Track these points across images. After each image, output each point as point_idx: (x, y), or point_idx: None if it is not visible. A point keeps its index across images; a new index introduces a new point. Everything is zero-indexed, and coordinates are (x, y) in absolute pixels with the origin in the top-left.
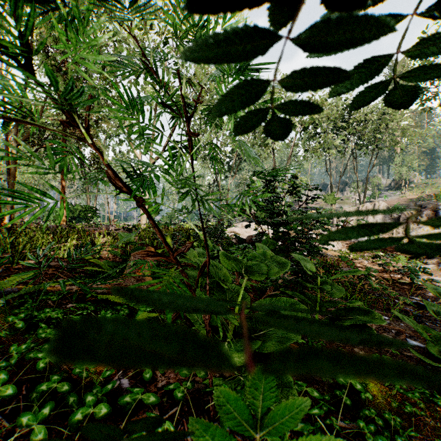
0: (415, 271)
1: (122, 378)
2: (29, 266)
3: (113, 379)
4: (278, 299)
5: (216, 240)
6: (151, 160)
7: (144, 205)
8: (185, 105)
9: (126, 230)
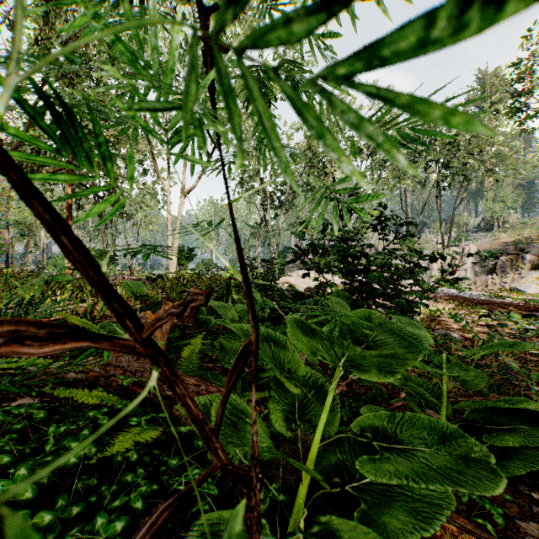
0: None
1: None
2: None
3: None
4: (405, 414)
5: (264, 292)
6: (183, 191)
7: None
8: None
9: (149, 280)
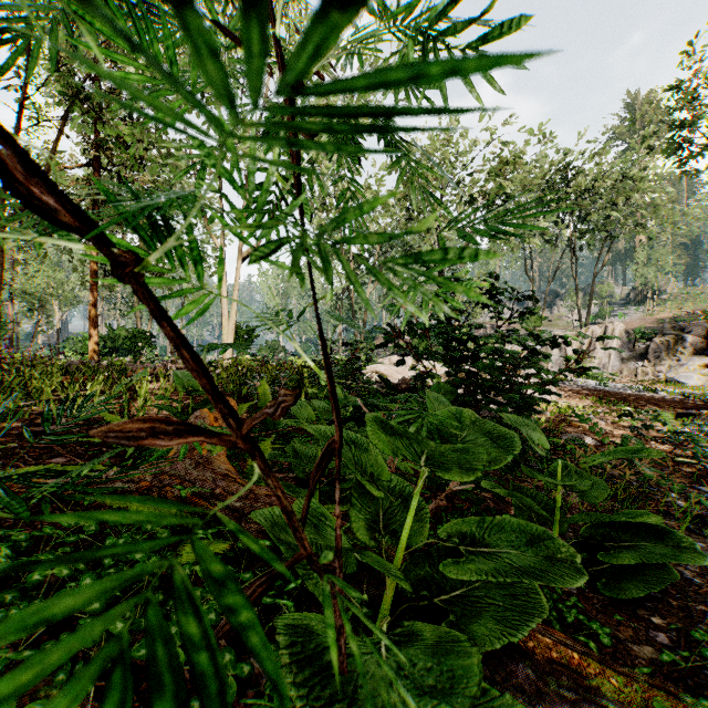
0: (700, 440)
1: None
2: None
3: None
4: (497, 520)
5: (347, 385)
6: (241, 253)
7: (140, 277)
8: (283, 63)
9: None
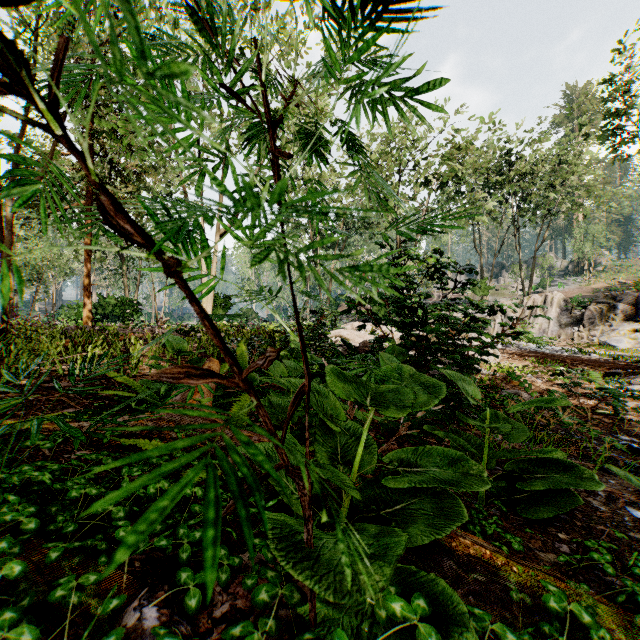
0: (620, 395)
1: (147, 605)
2: (6, 390)
3: (129, 605)
4: (429, 450)
5: (314, 348)
6: (219, 230)
7: (179, 274)
8: (265, 104)
9: (181, 334)
